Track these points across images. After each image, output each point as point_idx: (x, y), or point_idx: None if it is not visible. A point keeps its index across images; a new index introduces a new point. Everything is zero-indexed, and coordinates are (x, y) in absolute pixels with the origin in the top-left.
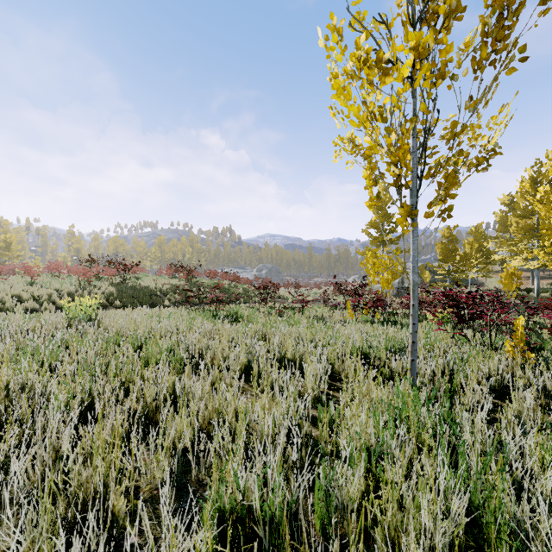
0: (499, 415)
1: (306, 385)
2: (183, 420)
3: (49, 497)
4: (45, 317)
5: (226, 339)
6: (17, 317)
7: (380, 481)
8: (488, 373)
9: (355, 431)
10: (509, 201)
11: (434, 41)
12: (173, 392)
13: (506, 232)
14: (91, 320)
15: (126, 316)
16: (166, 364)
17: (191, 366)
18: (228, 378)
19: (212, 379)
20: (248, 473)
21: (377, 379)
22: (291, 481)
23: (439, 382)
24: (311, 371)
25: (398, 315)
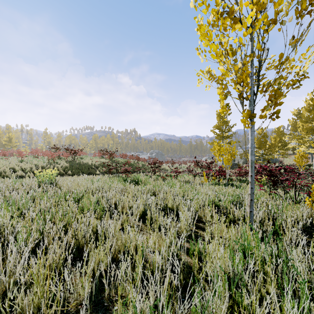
0: (308, 247)
1: (181, 226)
2: (101, 252)
3: (6, 310)
4: (26, 181)
5: (131, 195)
6: (10, 181)
7: (239, 304)
8: (296, 219)
9: (219, 266)
10: (297, 113)
11: (267, 1)
12: (96, 231)
13: (296, 131)
14: (52, 183)
15: (73, 180)
16: (92, 212)
17: (110, 212)
18: (132, 220)
19: (122, 221)
20: (144, 299)
21: (225, 221)
22: (174, 305)
23: (267, 225)
24: (184, 217)
25: (233, 180)
